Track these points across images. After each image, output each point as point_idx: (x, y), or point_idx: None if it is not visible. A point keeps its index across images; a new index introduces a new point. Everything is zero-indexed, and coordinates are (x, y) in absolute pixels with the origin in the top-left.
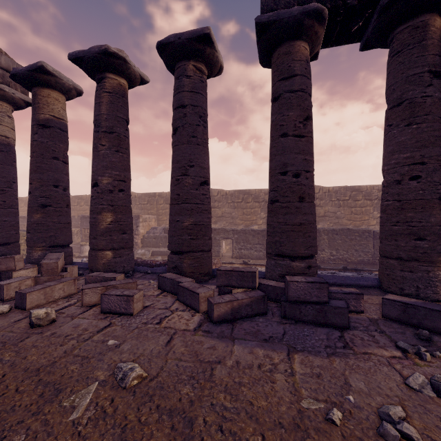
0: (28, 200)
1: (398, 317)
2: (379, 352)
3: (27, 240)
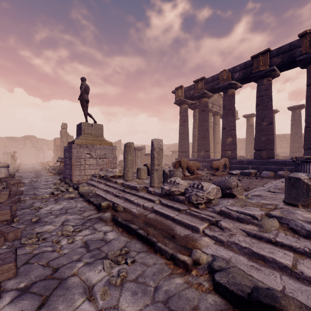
0: (246, 142)
1: None
2: None
3: (247, 151)
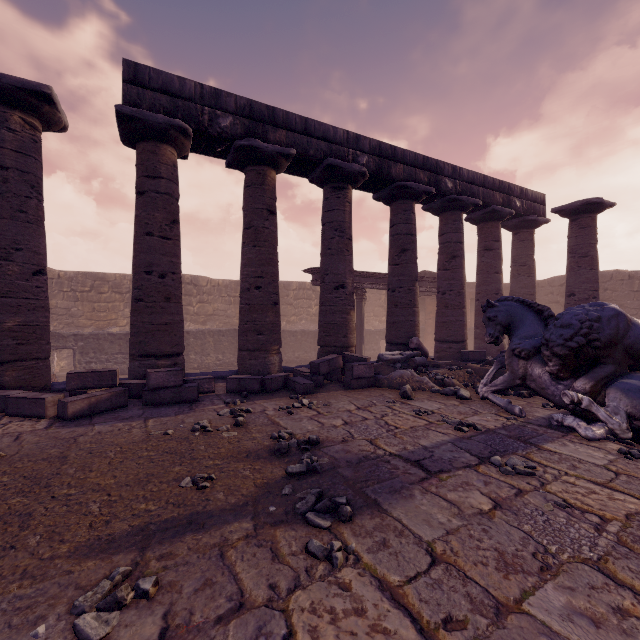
0: None
1: (236, 389)
2: (212, 407)
3: None
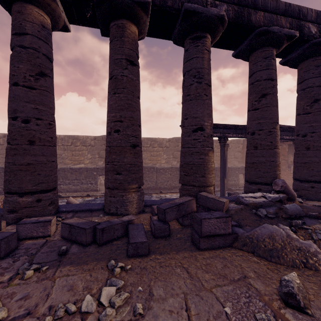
0: None
1: (68, 236)
2: None
3: None
